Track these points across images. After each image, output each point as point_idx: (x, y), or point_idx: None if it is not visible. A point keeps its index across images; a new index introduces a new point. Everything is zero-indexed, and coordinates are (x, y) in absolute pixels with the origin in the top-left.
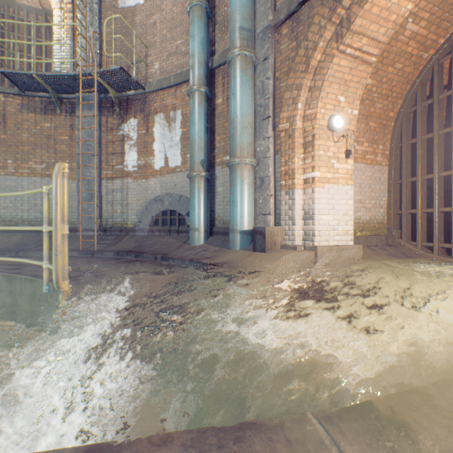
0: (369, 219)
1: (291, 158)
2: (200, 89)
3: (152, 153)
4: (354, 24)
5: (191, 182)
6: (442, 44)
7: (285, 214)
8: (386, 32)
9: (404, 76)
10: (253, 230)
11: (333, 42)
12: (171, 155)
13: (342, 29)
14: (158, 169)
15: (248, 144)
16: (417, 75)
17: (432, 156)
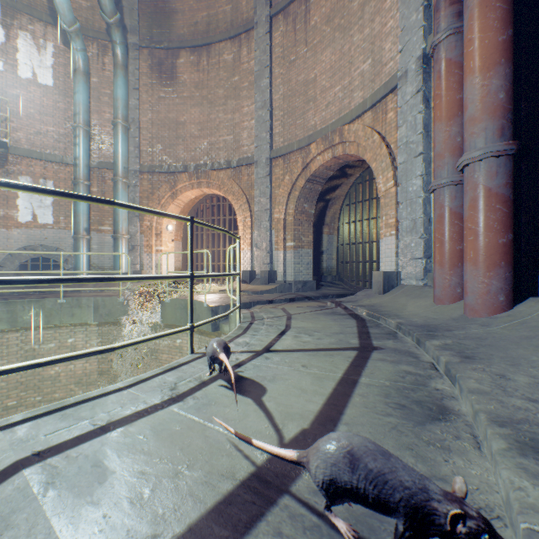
0: (176, 267)
1: (151, 239)
2: (88, 183)
3: (16, 207)
4: (179, 197)
5: (79, 241)
6: (202, 199)
7: (148, 264)
8: (187, 200)
9: (189, 206)
10: (134, 272)
11: (171, 199)
12: (41, 214)
13: (174, 196)
14: (24, 222)
15: (127, 228)
16: (193, 206)
17: (197, 238)
